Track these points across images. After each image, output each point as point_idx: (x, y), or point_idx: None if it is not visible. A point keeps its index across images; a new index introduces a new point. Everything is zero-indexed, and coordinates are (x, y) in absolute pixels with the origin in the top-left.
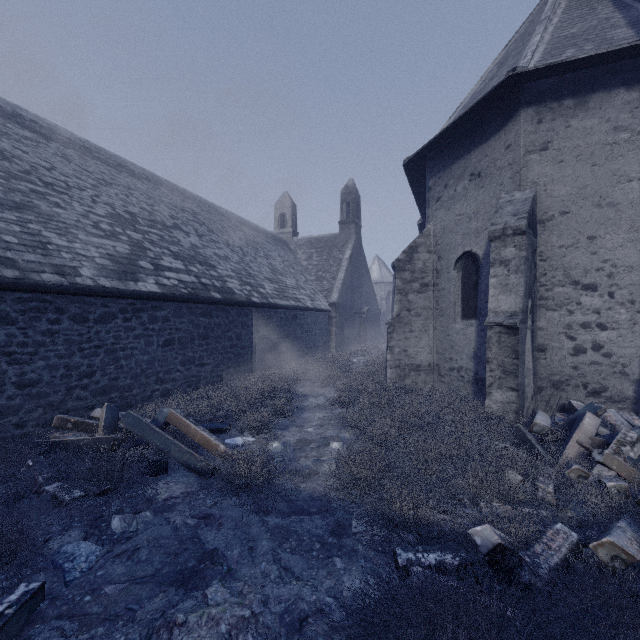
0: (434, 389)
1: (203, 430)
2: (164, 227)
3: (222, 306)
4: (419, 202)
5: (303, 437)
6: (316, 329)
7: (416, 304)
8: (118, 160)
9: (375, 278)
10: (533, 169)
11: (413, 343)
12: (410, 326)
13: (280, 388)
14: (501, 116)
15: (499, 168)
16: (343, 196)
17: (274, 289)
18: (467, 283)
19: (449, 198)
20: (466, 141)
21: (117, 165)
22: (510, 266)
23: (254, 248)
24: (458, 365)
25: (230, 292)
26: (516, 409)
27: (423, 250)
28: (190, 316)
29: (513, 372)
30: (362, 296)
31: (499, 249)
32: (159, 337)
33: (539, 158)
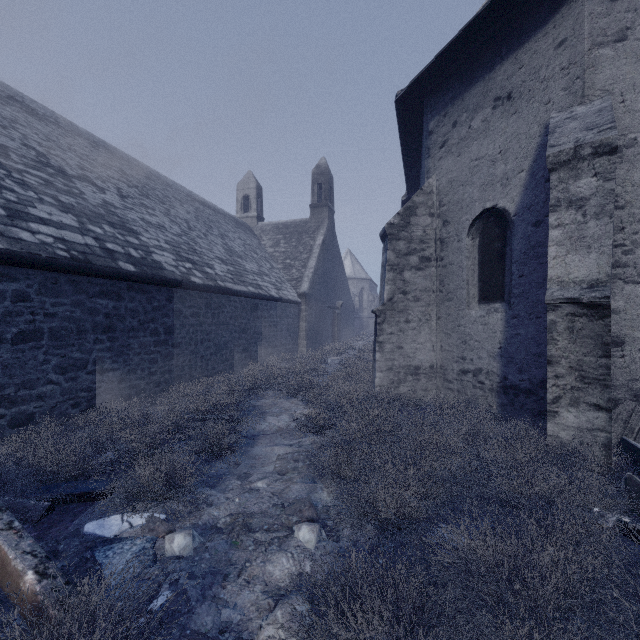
0: (444, 401)
1: (4, 526)
2: (60, 173)
3: (140, 285)
4: (407, 168)
5: (245, 506)
6: (282, 324)
7: (414, 285)
8: (9, 91)
9: (347, 274)
10: (604, 70)
11: (410, 337)
12: (406, 314)
13: (225, 403)
14: (548, 2)
15: (544, 79)
16: (314, 176)
17: (227, 271)
18: (488, 253)
19: (460, 139)
20: (487, 54)
21: (6, 97)
22: (587, 207)
23: (206, 225)
24: (474, 366)
25: (155, 266)
26: (606, 441)
27: (423, 212)
28: (77, 295)
29: (600, 379)
30: (335, 289)
31: (566, 182)
32: (5, 326)
33: (613, 53)
